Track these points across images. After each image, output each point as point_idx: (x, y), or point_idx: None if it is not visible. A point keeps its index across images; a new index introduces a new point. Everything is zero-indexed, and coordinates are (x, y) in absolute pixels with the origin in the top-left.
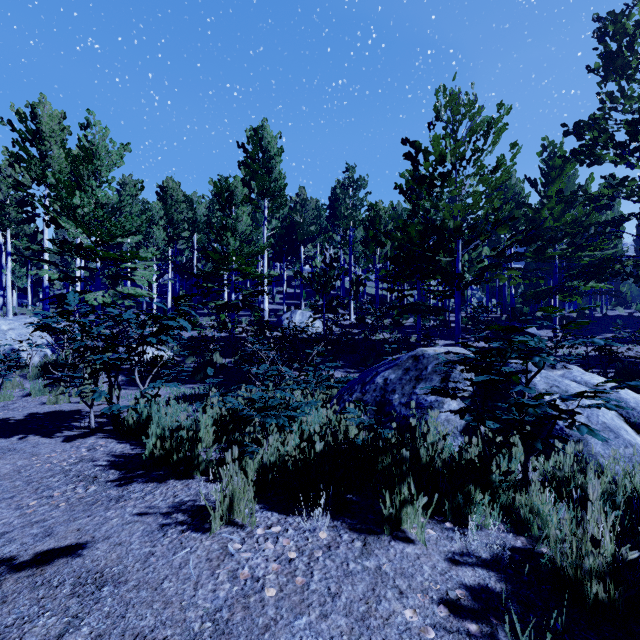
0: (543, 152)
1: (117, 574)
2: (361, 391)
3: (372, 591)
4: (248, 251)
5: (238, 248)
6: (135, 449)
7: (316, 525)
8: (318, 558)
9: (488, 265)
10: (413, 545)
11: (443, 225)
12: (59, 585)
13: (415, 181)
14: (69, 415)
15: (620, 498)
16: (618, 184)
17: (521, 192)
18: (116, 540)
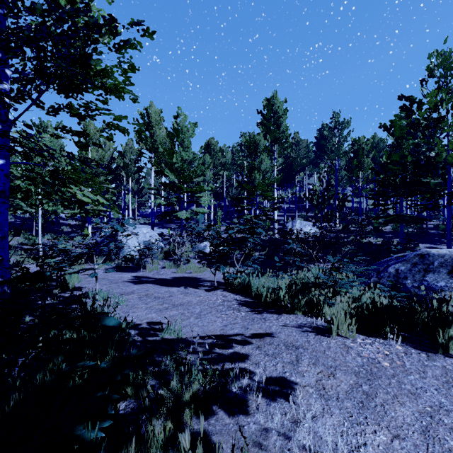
0: None
1: (300, 345)
2: (377, 277)
3: (445, 374)
4: (268, 182)
5: (262, 180)
6: (245, 298)
7: (390, 343)
8: (402, 356)
9: None
10: None
11: (437, 157)
12: (278, 345)
13: (411, 126)
14: (193, 279)
15: None
16: None
17: None
18: (286, 333)
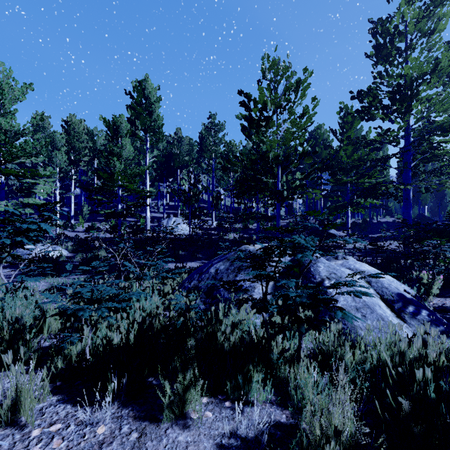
0: (340, 112)
1: None
2: (198, 279)
3: None
4: (131, 172)
5: (122, 169)
6: None
7: (102, 417)
8: None
9: (298, 185)
10: (188, 431)
11: (266, 155)
12: None
13: (247, 122)
14: None
15: (368, 367)
16: (384, 133)
17: (327, 138)
18: None
